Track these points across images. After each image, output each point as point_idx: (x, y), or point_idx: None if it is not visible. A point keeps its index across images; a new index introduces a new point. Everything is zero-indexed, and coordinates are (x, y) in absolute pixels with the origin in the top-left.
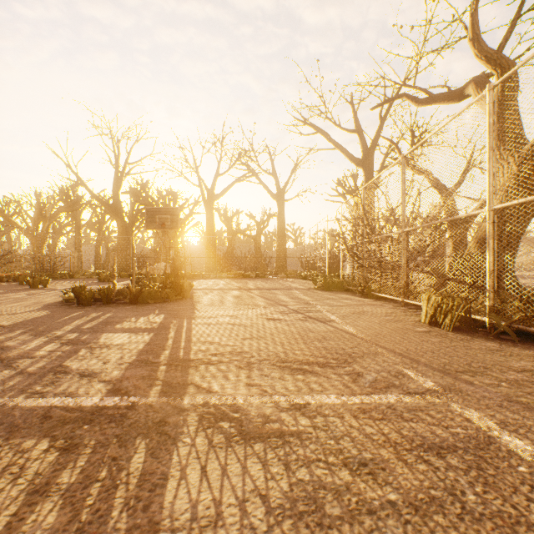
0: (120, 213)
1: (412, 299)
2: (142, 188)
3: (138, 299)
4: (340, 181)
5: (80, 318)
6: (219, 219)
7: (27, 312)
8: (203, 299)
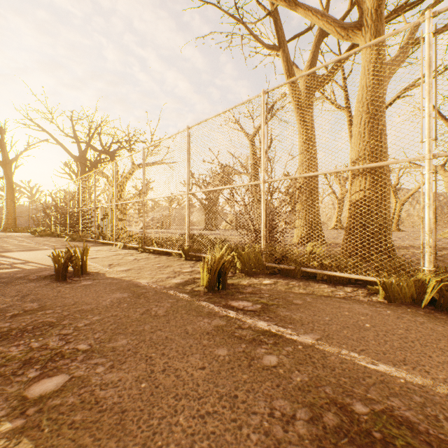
0: None
1: None
2: None
3: None
4: (67, 163)
5: None
6: None
7: None
8: None
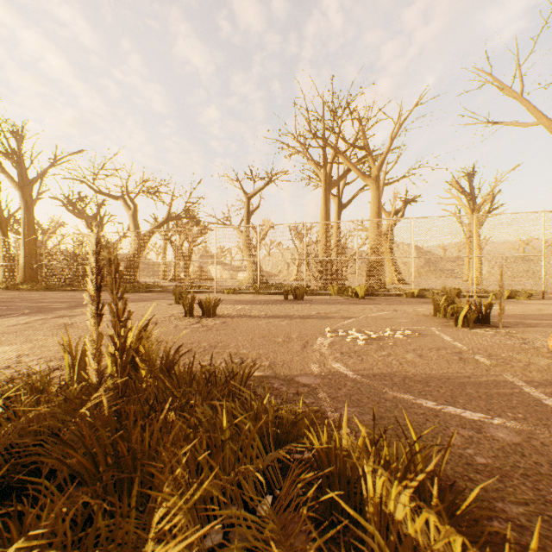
0: None
1: None
2: None
3: None
4: None
5: None
6: None
7: None
8: None
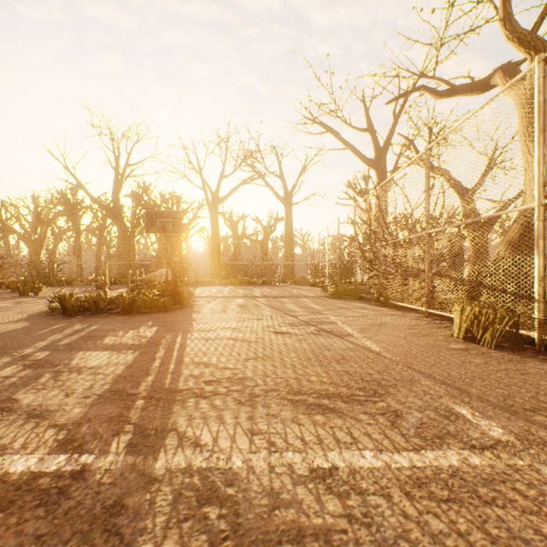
0: (120, 217)
1: (438, 310)
2: (144, 191)
3: (132, 309)
4: (350, 183)
5: (60, 331)
6: (225, 223)
7: (4, 324)
8: (204, 308)
